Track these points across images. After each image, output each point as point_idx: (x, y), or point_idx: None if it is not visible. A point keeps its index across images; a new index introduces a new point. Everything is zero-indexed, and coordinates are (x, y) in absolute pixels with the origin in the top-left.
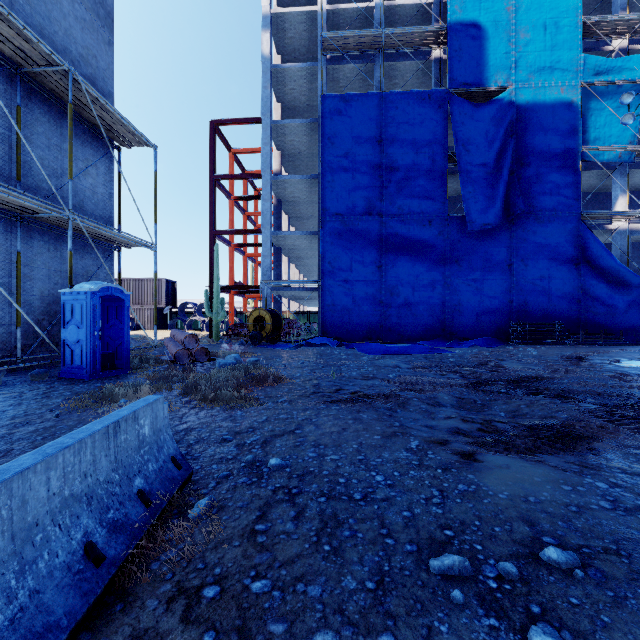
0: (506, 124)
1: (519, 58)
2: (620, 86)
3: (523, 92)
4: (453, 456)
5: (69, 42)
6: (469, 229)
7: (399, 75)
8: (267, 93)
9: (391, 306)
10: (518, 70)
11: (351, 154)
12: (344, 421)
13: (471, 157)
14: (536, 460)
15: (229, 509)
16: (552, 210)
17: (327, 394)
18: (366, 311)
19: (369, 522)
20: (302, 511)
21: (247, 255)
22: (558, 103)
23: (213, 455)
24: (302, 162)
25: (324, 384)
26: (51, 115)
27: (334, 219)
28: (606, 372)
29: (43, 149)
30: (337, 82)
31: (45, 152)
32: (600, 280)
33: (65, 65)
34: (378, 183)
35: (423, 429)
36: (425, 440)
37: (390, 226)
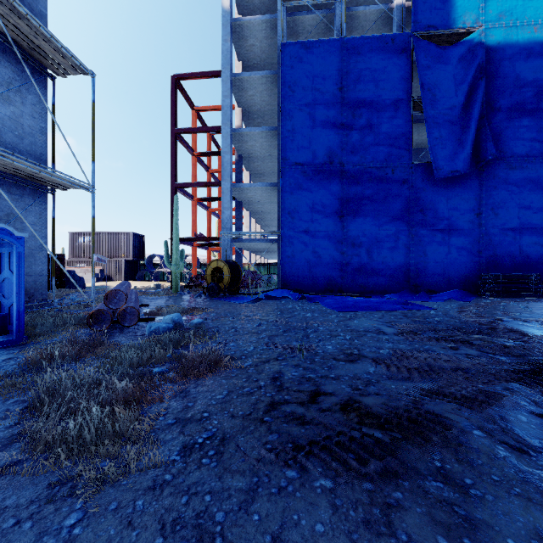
0: (475, 66)
1: None
2: None
3: (493, 32)
4: None
5: None
6: (436, 176)
7: (359, 26)
8: (227, 46)
9: (353, 257)
10: (487, 10)
11: (312, 102)
12: None
13: (437, 101)
14: None
15: None
16: (524, 156)
17: (297, 411)
18: (327, 262)
19: None
20: None
21: (211, 210)
22: (531, 43)
23: None
24: (262, 119)
25: (289, 375)
26: None
27: (294, 169)
28: None
29: None
30: (297, 36)
31: None
32: None
33: None
34: (339, 131)
35: None
36: None
37: (352, 175)
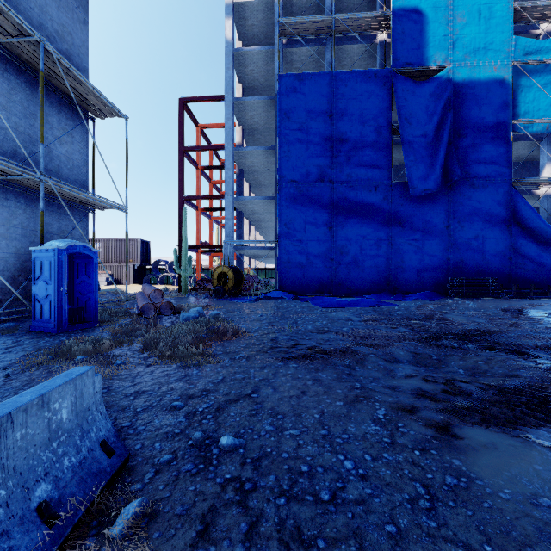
0: (444, 99)
1: (456, 40)
2: (547, 65)
3: (460, 71)
4: (427, 430)
5: (45, 19)
6: (411, 194)
7: (347, 57)
8: (230, 73)
9: (341, 263)
10: (455, 51)
11: (305, 127)
12: (303, 382)
13: (413, 129)
14: (523, 436)
15: (163, 518)
16: (486, 177)
17: (284, 349)
18: (318, 268)
19: (344, 545)
20: (256, 523)
21: (213, 218)
22: (491, 80)
23: (159, 428)
24: (261, 136)
25: (281, 338)
26: (27, 85)
27: (290, 185)
28: (549, 325)
29: (19, 117)
30: (292, 64)
31: (21, 119)
32: (529, 240)
33: (36, 35)
34: (329, 153)
35: (386, 391)
36: (392, 407)
37: (340, 191)
